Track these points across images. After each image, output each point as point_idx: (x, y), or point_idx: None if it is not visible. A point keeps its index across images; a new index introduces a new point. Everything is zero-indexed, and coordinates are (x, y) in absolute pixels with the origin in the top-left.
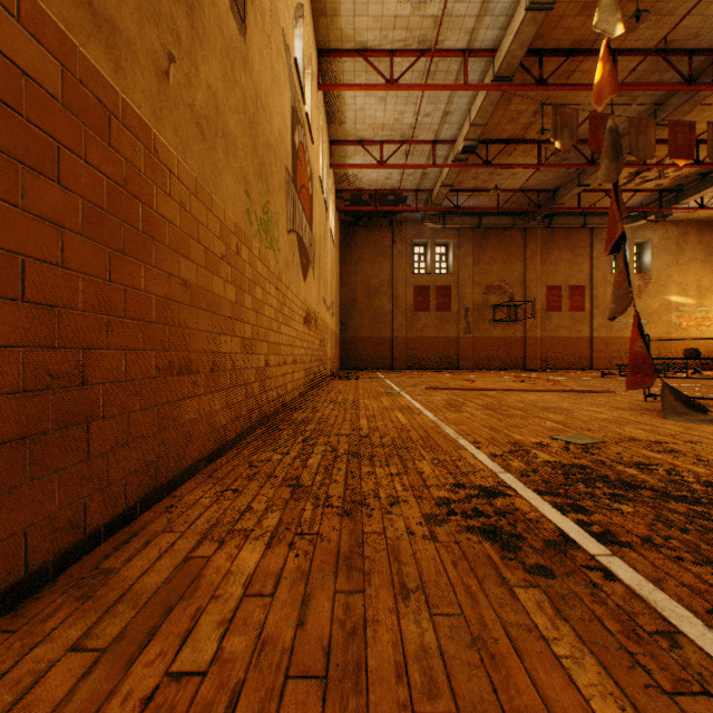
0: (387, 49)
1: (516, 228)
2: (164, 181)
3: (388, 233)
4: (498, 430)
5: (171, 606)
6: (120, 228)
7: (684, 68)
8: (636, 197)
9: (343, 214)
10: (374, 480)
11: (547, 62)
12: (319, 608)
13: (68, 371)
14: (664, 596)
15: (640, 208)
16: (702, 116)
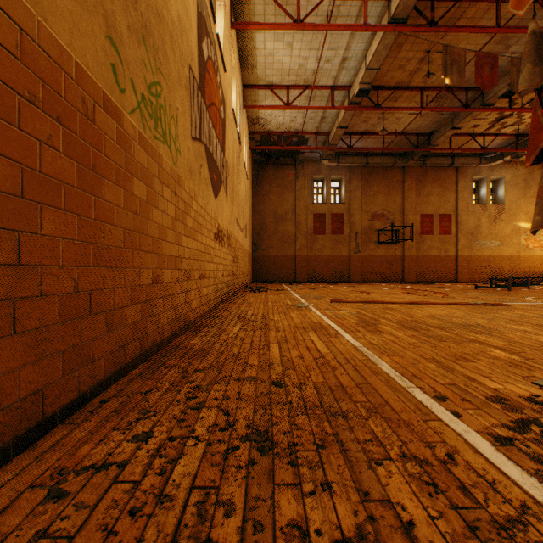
0: None
1: (396, 167)
2: None
3: (292, 170)
4: (448, 367)
5: None
6: None
7: None
8: (495, 141)
9: (255, 154)
10: None
11: (437, 8)
12: None
13: None
14: None
15: (499, 149)
16: None
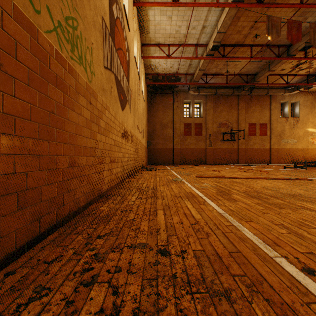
0: None
1: (234, 95)
2: None
3: (171, 97)
4: (298, 233)
5: None
6: None
7: None
8: (294, 79)
9: (149, 87)
10: None
11: None
12: None
13: None
14: None
15: (297, 84)
16: None
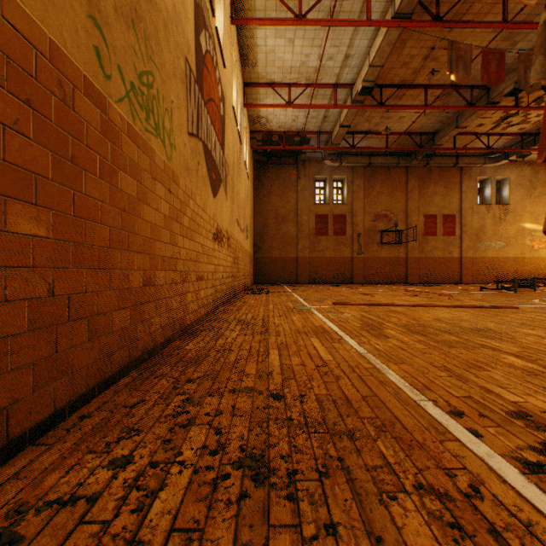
0: None
1: (399, 167)
2: None
3: (294, 170)
4: (461, 376)
5: None
6: None
7: None
8: (500, 140)
9: (256, 154)
10: None
11: (442, 3)
12: None
13: None
14: None
15: (504, 149)
16: None
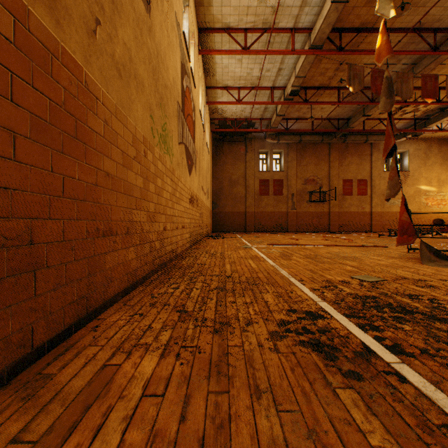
0: (242, 28)
1: (324, 143)
2: (92, 104)
3: (243, 146)
4: (315, 272)
5: (89, 404)
6: (60, 135)
7: (431, 41)
8: (399, 123)
9: (214, 134)
10: (235, 307)
11: (344, 37)
12: (196, 406)
13: (19, 234)
14: (443, 395)
15: (402, 130)
16: (442, 71)
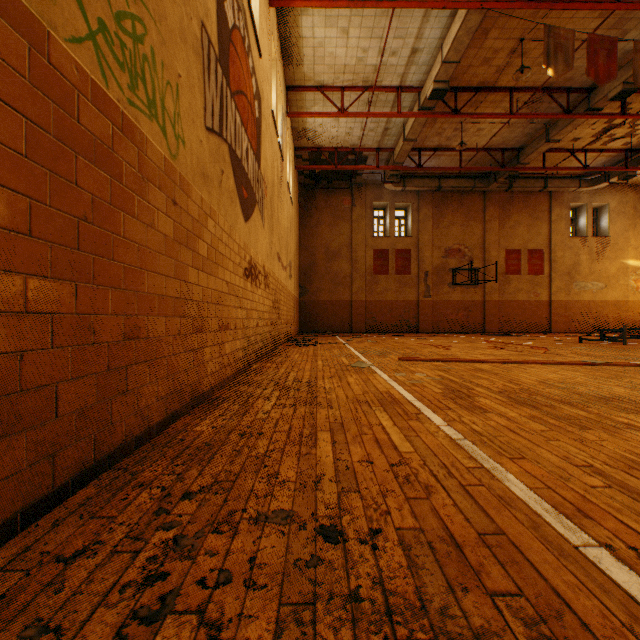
0: None
1: (475, 192)
2: None
3: (347, 196)
4: (628, 486)
5: None
6: None
7: None
8: (600, 158)
9: (302, 176)
10: None
11: None
12: None
13: None
14: None
15: (605, 169)
16: None
